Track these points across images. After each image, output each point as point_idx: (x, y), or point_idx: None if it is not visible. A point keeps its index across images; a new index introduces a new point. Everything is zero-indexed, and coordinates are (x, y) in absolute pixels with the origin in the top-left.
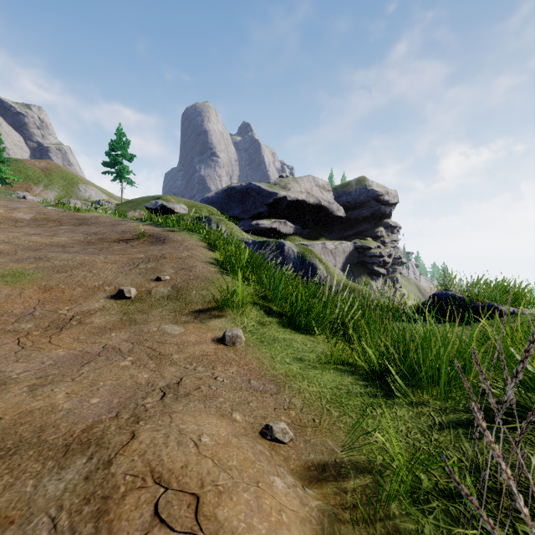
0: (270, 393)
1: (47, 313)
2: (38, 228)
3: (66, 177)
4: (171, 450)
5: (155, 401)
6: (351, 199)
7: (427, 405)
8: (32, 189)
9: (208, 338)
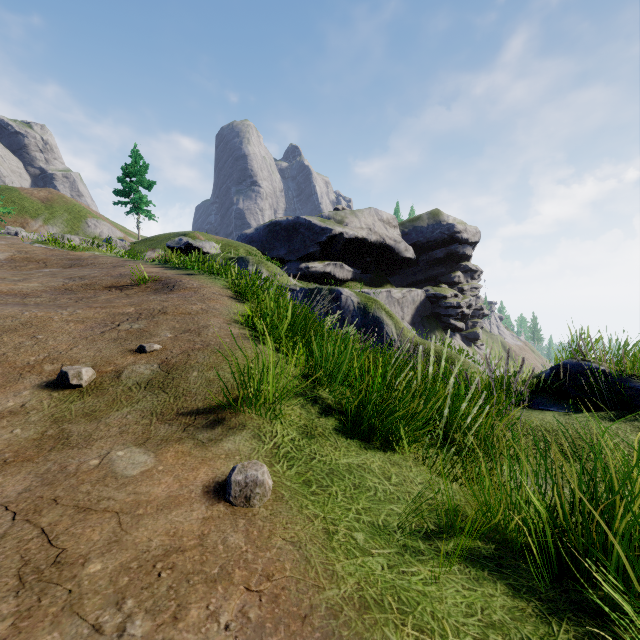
0: None
1: None
2: (9, 271)
3: (72, 210)
4: None
5: None
6: (422, 237)
7: None
8: (28, 224)
9: (197, 484)
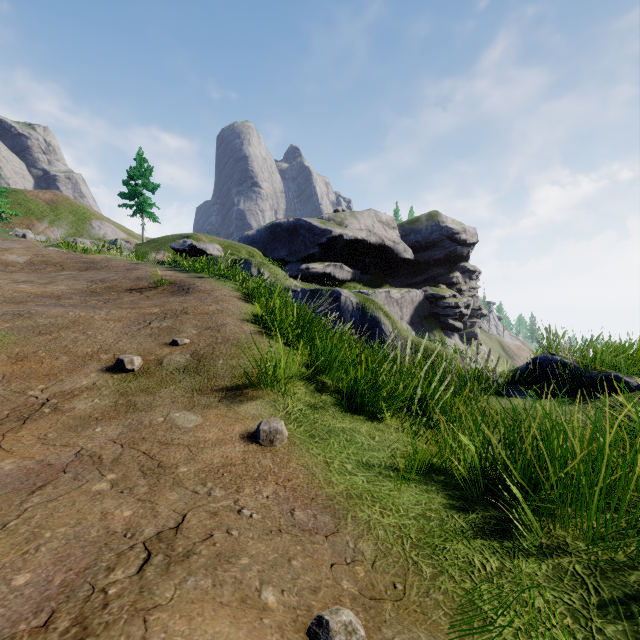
0: (324, 533)
1: (10, 396)
2: (33, 274)
3: (76, 211)
4: None
5: (128, 577)
6: (421, 238)
7: (566, 549)
8: (34, 226)
9: (235, 433)
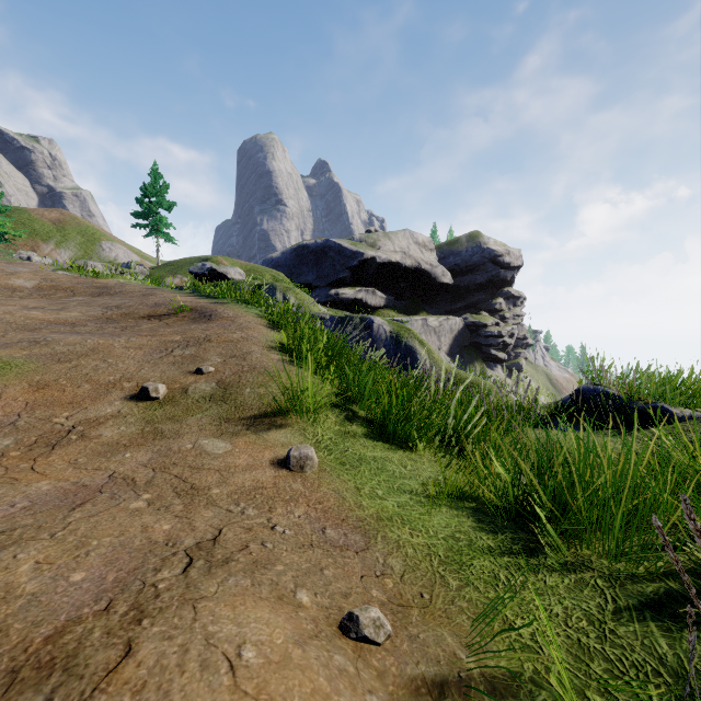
0: (355, 549)
1: (36, 423)
2: (42, 300)
3: (85, 232)
4: (189, 681)
5: (175, 576)
6: (461, 261)
7: (589, 566)
8: (39, 247)
9: (265, 459)
